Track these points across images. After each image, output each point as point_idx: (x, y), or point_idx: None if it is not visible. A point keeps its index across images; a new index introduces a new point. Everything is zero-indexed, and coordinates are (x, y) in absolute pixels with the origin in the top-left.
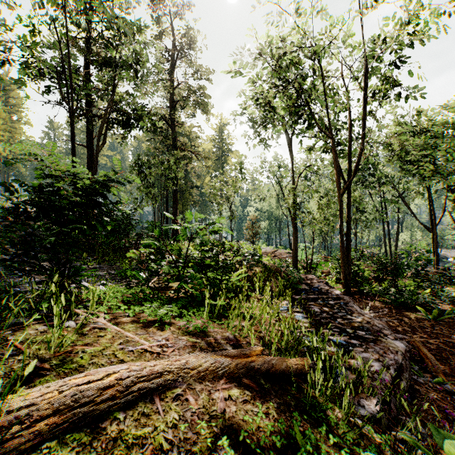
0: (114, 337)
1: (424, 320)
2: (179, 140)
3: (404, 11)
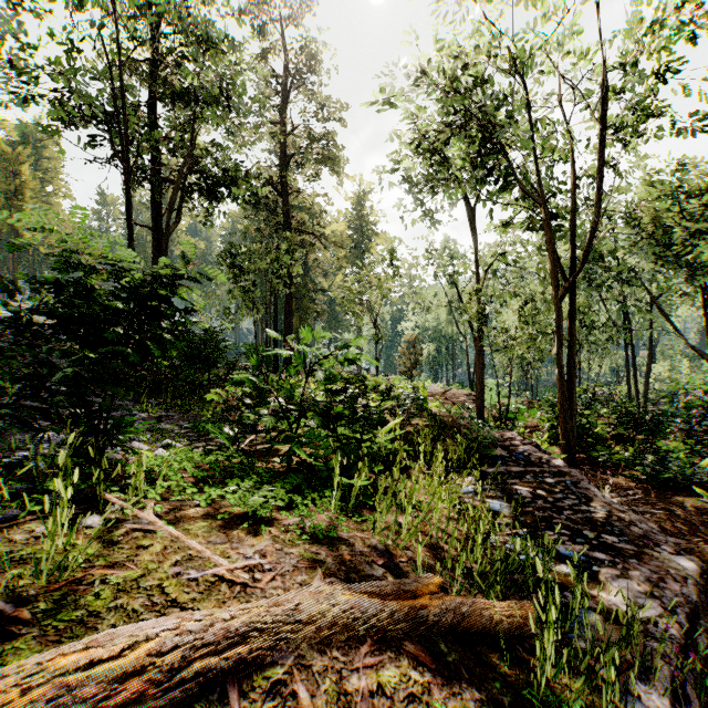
0: (166, 549)
1: (707, 512)
2: (294, 217)
3: None
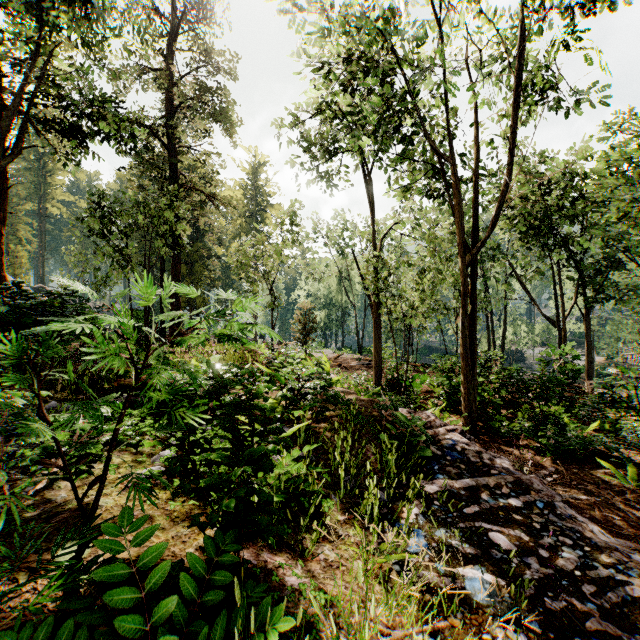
0: None
1: (621, 489)
2: (183, 175)
3: None
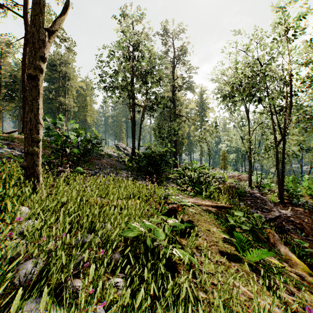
0: None
1: None
2: (177, 109)
3: (311, 46)
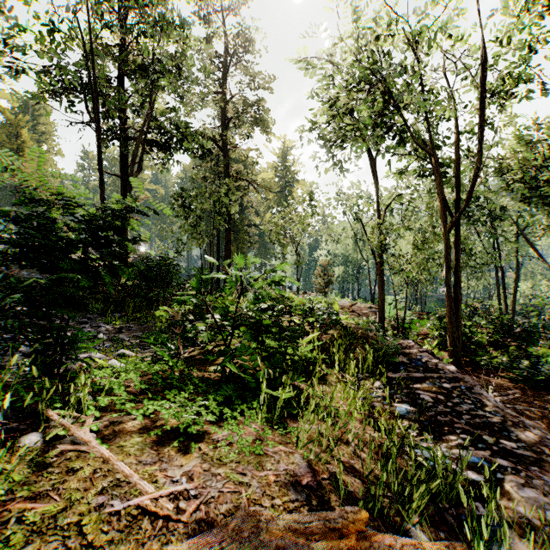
0: (95, 472)
1: None
2: (233, 167)
3: None
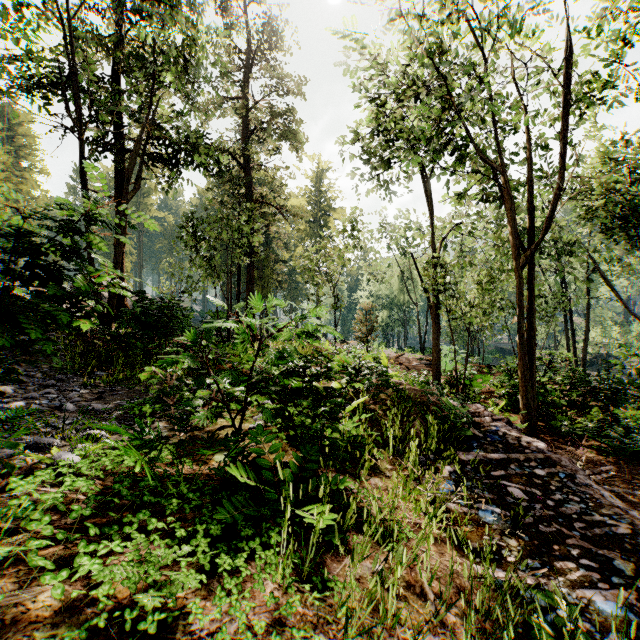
0: None
1: None
2: (256, 190)
3: None
